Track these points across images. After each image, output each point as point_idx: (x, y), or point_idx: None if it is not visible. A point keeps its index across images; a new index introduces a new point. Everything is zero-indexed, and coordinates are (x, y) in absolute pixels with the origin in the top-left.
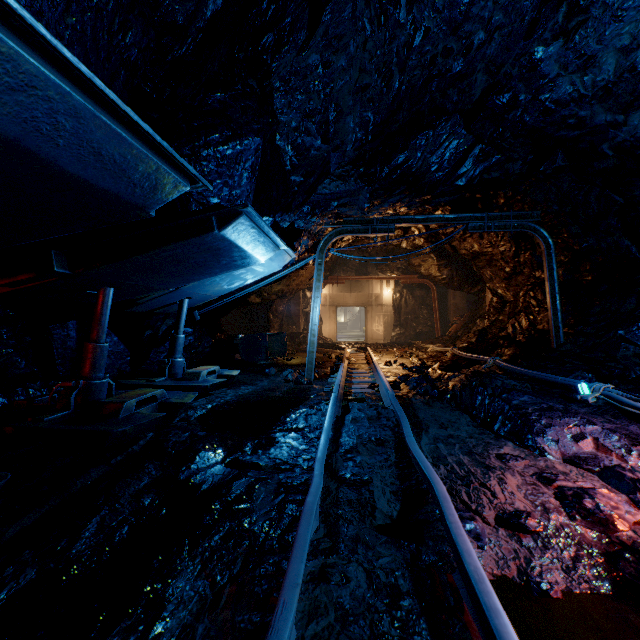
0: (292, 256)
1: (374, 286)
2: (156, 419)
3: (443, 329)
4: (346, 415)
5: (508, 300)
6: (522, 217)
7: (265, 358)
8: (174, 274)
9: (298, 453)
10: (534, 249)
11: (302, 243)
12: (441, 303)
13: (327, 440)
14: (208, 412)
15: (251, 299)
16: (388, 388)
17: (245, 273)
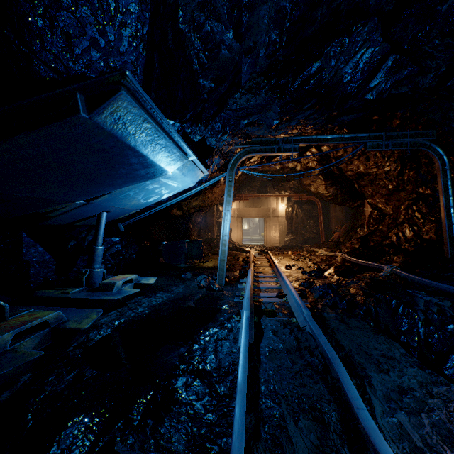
0: (205, 173)
1: (271, 202)
2: (28, 362)
3: (326, 235)
4: (261, 343)
5: (387, 213)
6: (418, 136)
7: (184, 261)
8: (66, 184)
9: (201, 436)
10: (419, 168)
11: (214, 162)
12: (324, 215)
13: (243, 420)
14: (113, 332)
15: (173, 212)
16: (301, 304)
17: (159, 188)
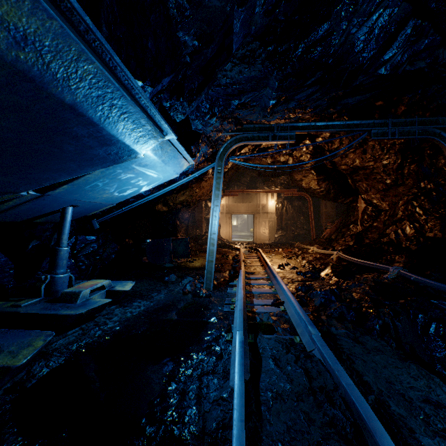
0: (190, 162)
1: (261, 198)
2: None
3: (316, 232)
4: (260, 381)
5: (383, 209)
6: (427, 123)
7: (169, 261)
8: None
9: None
10: (422, 160)
11: (201, 151)
12: (314, 211)
13: None
14: (66, 362)
15: (158, 208)
16: (305, 319)
17: (135, 178)
